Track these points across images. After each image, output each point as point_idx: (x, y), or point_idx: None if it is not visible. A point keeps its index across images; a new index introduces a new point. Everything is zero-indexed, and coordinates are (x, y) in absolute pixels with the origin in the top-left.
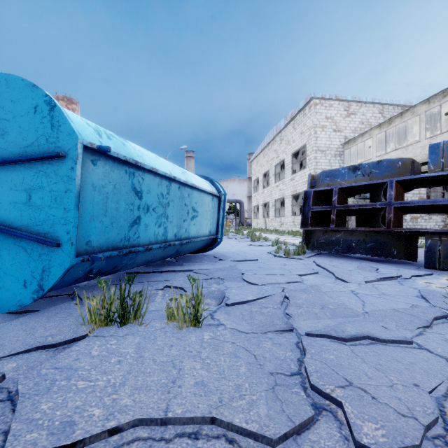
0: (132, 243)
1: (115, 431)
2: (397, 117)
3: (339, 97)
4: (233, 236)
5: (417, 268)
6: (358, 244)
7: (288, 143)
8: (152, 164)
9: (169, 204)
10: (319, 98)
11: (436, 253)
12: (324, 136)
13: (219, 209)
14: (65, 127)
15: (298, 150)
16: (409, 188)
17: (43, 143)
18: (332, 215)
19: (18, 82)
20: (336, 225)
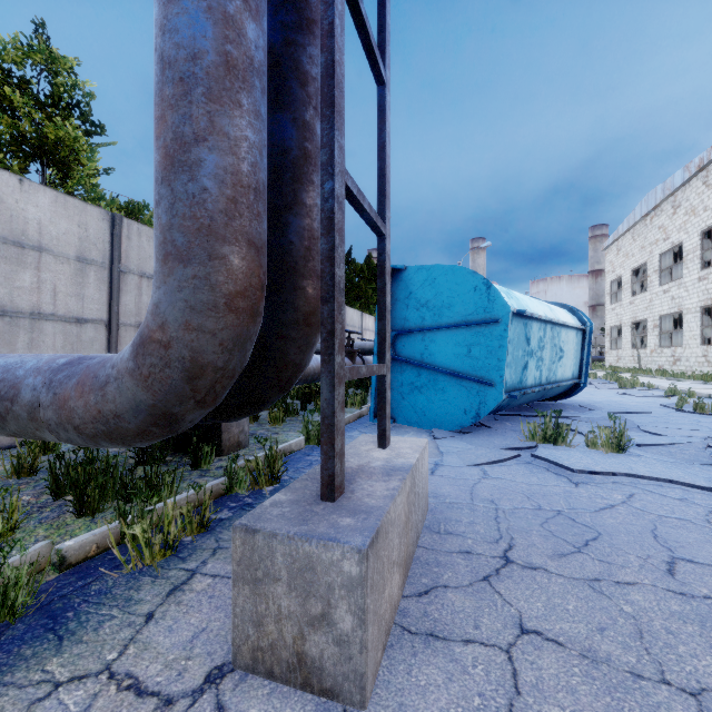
0: (522, 386)
1: (614, 474)
2: None
3: None
4: None
5: None
6: None
7: (692, 213)
8: (534, 310)
9: (544, 347)
10: None
11: None
12: None
13: (583, 346)
14: (499, 301)
15: None
16: None
17: (481, 312)
18: None
19: (461, 270)
20: None
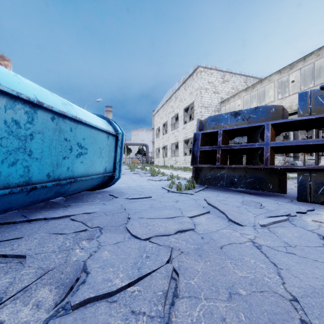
0: None
1: None
2: (258, 83)
3: (217, 68)
4: (138, 172)
5: (291, 201)
6: (239, 179)
7: (181, 101)
8: None
9: (32, 137)
10: (203, 67)
11: (307, 187)
12: (207, 96)
13: (116, 148)
14: None
15: (188, 106)
16: (279, 131)
17: None
18: (218, 154)
19: None
20: (221, 162)
